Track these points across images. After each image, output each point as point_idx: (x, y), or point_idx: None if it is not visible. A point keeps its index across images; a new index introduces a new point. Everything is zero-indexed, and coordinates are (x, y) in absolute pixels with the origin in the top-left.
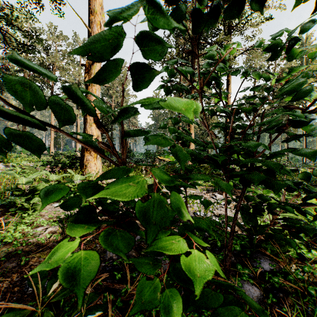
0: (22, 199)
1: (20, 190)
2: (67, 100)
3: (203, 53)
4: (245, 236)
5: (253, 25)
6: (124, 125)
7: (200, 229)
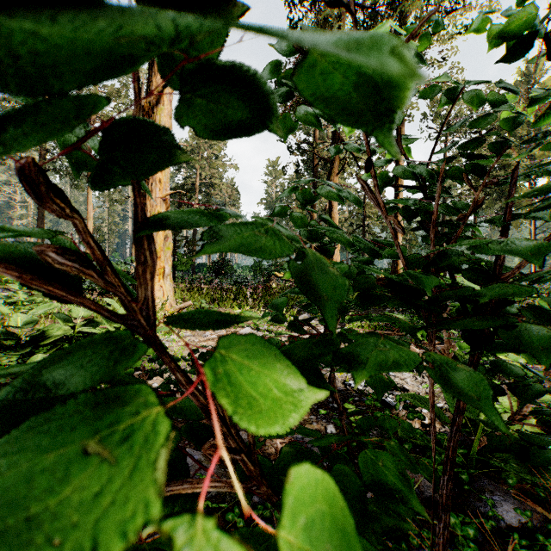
0: (13, 357)
1: (10, 338)
2: None
3: None
4: None
5: (444, 40)
6: None
7: (392, 488)
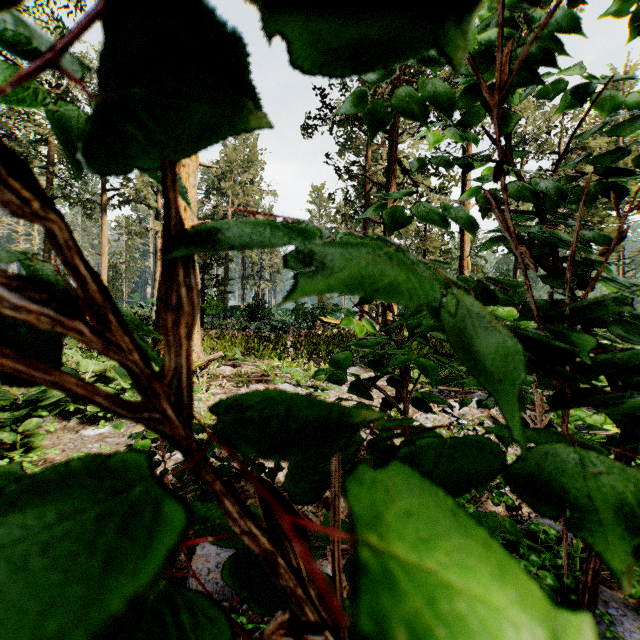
0: (6, 421)
1: (3, 398)
2: (135, 201)
3: None
4: (552, 530)
5: None
6: (252, 252)
7: None
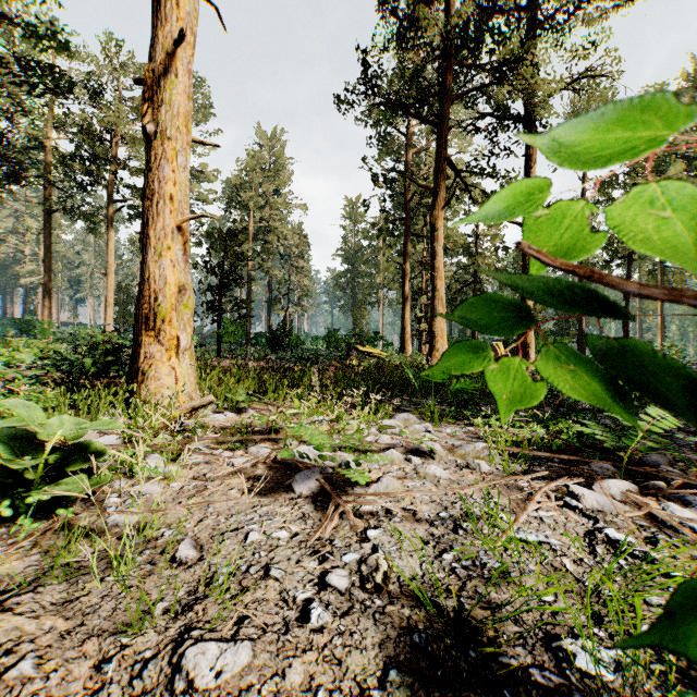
0: None
1: None
2: None
3: (469, 89)
4: None
5: (592, 19)
6: (278, 271)
7: None
